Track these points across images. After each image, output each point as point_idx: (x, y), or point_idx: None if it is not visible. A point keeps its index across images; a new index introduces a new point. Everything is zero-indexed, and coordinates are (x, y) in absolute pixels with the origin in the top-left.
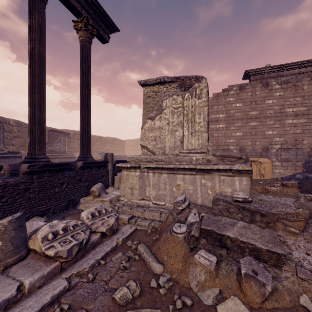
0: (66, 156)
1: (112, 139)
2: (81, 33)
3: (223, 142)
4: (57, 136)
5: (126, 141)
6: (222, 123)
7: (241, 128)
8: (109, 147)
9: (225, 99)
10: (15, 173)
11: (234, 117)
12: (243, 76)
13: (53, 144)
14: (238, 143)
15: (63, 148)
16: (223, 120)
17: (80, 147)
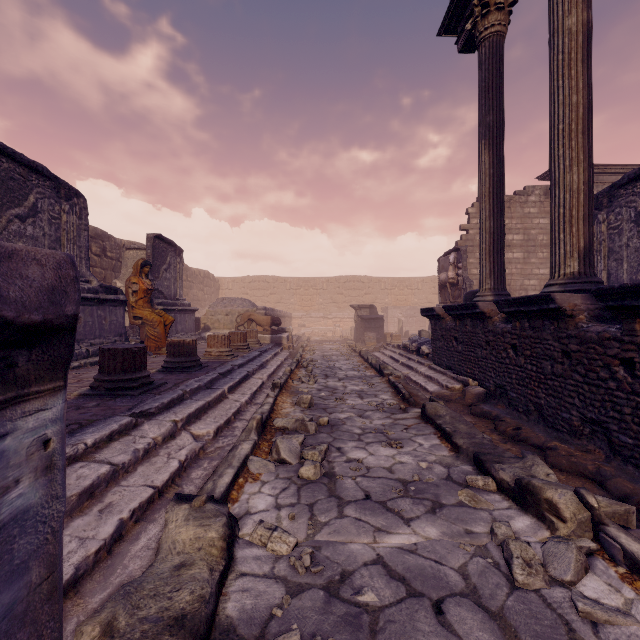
0: (185, 308)
1: (203, 273)
2: (500, 18)
3: (518, 285)
4: (165, 254)
5: (223, 280)
6: (517, 250)
7: (547, 262)
8: (198, 294)
9: (522, 208)
10: (611, 317)
11: (536, 242)
12: (543, 174)
13: (160, 273)
14: (542, 286)
15: (173, 286)
16: (518, 246)
17: (491, 272)
